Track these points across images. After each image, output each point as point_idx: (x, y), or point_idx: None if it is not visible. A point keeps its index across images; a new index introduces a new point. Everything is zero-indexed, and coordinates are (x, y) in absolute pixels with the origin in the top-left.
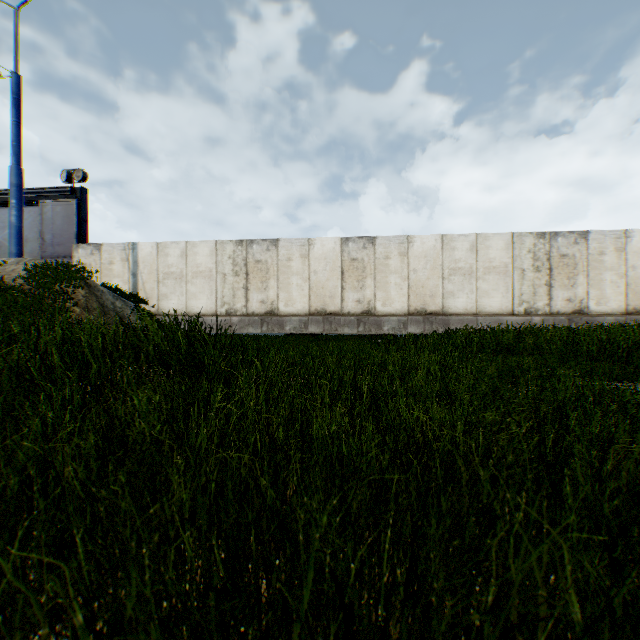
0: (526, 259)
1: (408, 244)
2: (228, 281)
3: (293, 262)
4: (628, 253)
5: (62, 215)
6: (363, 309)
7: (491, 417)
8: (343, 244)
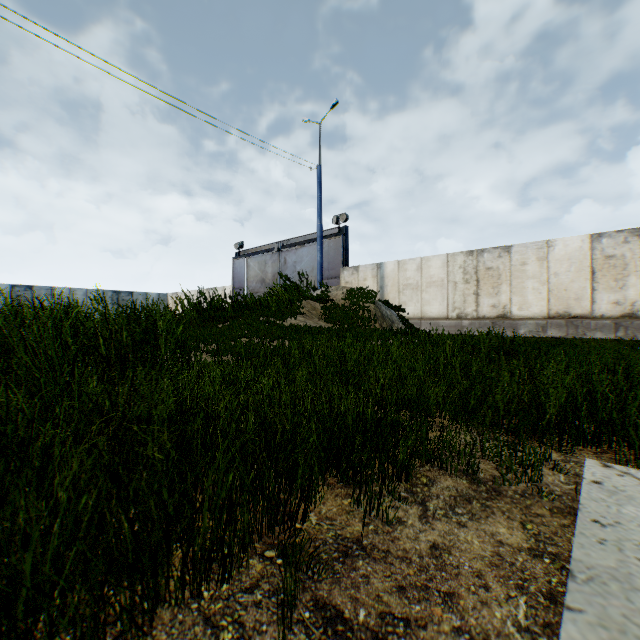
0: None
1: None
2: (458, 288)
3: (527, 266)
4: None
5: (333, 248)
6: (622, 312)
7: None
8: (592, 241)
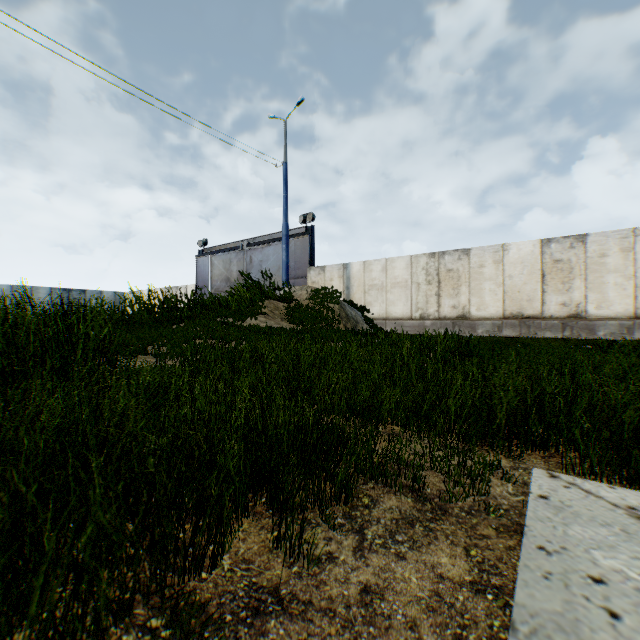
0: None
1: (633, 238)
2: (421, 289)
3: (485, 268)
4: None
5: (300, 248)
6: (568, 312)
7: None
8: (543, 246)
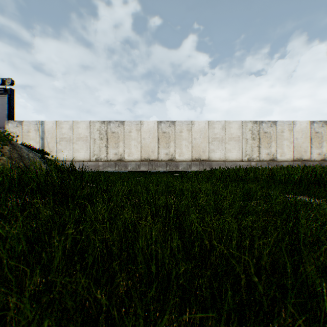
0: (248, 134)
1: (191, 125)
2: (97, 143)
3: (132, 133)
4: (294, 132)
5: None
6: (169, 158)
7: (245, 223)
8: (158, 124)
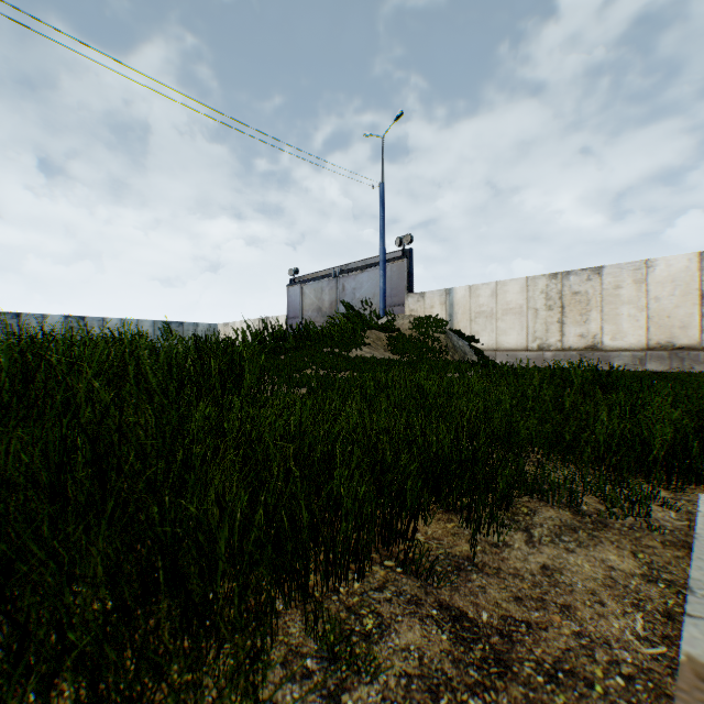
0: None
1: None
2: (539, 316)
3: (622, 290)
4: None
5: (396, 273)
6: None
7: None
8: (701, 260)
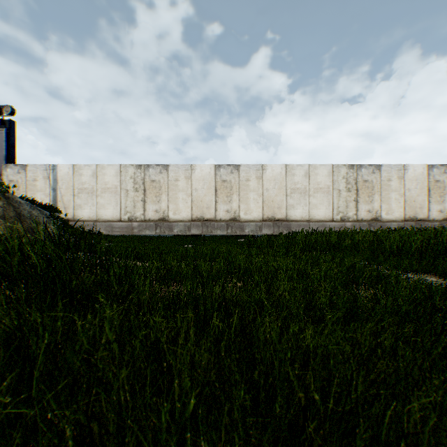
0: (342, 183)
1: (262, 171)
2: (130, 195)
3: (179, 182)
4: (406, 180)
5: None
6: (231, 217)
7: (359, 337)
8: (216, 169)
